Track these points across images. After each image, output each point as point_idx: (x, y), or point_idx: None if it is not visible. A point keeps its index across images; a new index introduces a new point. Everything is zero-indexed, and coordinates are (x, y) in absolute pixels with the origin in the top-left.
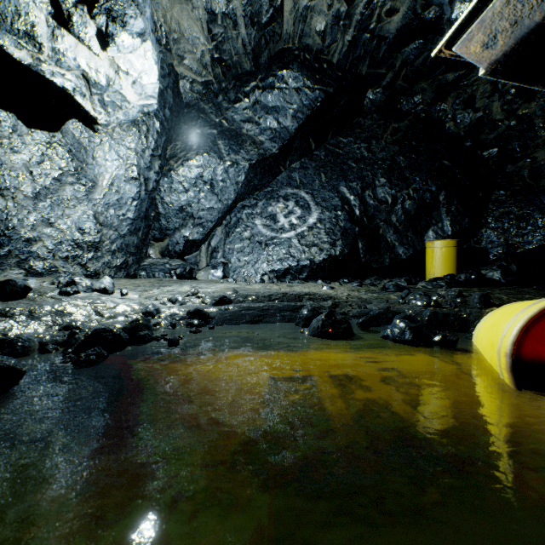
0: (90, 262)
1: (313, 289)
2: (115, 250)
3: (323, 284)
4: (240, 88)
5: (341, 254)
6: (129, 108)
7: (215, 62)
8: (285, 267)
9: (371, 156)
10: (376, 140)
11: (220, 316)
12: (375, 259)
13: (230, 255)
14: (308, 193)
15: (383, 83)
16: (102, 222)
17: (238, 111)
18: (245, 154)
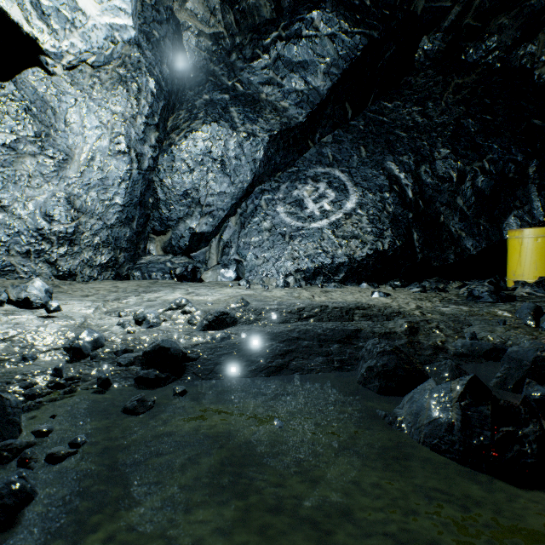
0: (62, 259)
1: (359, 296)
2: (98, 244)
3: (369, 289)
4: (258, 41)
5: (392, 247)
6: (88, 27)
7: (226, 5)
8: (316, 266)
9: (427, 121)
10: (433, 102)
11: (209, 354)
12: (436, 254)
13: (245, 251)
14: (344, 172)
15: (445, 23)
16: (79, 208)
17: (256, 72)
18: (264, 123)
